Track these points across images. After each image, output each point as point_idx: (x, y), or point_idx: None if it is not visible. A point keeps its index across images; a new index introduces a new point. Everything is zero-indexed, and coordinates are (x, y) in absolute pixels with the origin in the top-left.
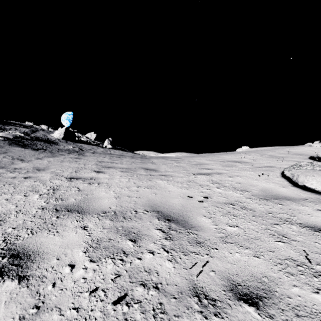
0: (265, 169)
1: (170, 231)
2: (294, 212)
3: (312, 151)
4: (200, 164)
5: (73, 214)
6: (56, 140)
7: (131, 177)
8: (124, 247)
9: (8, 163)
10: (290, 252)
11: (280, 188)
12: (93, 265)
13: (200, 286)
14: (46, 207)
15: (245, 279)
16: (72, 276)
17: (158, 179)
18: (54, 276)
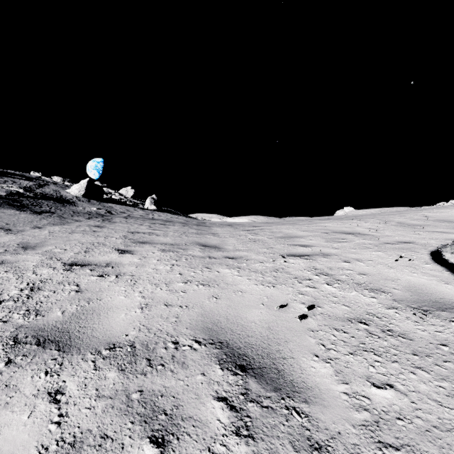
0: (399, 246)
1: (247, 405)
2: None
3: None
4: (290, 236)
5: (46, 352)
6: (73, 198)
7: (177, 261)
8: None
9: None
10: None
11: (441, 285)
12: None
13: None
14: None
15: None
16: None
17: (223, 266)
18: None
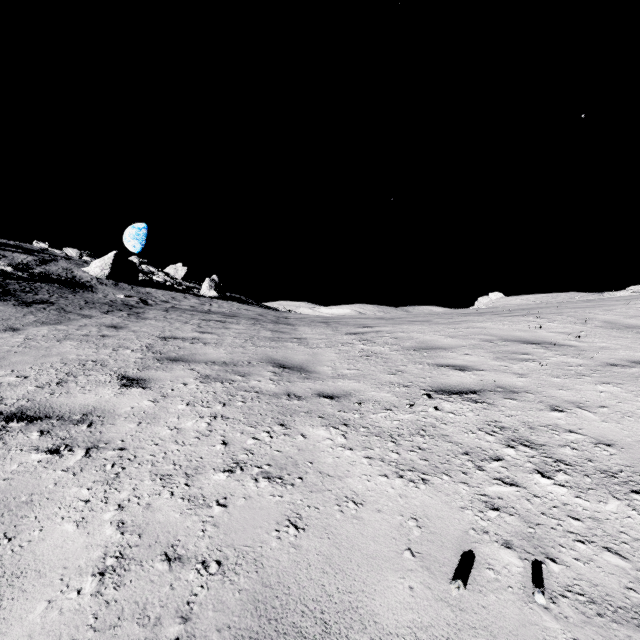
0: (639, 372)
1: None
2: None
3: None
4: (430, 347)
5: None
6: (92, 280)
7: (224, 407)
8: None
9: None
10: None
11: None
12: None
13: None
14: None
15: None
16: None
17: (313, 421)
18: None
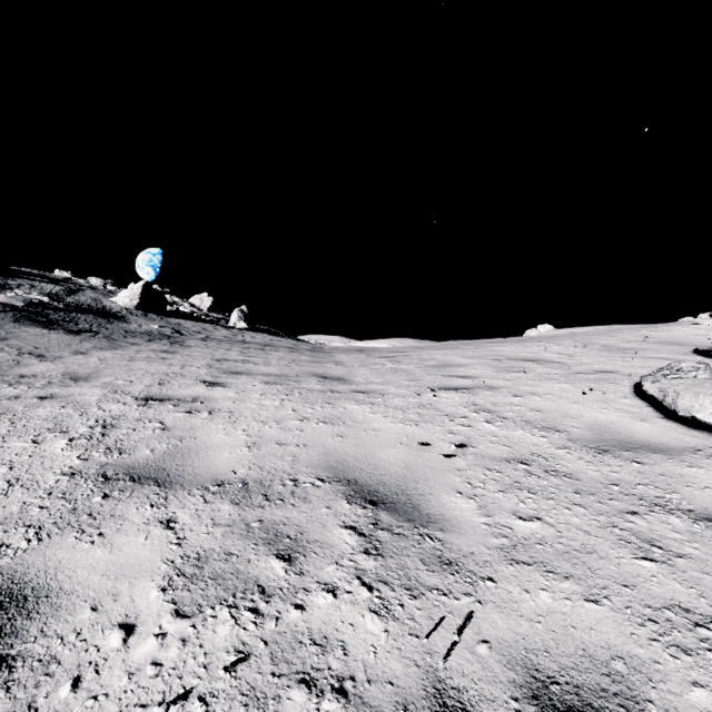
0: (595, 377)
1: (377, 532)
2: (673, 482)
3: (700, 335)
4: (447, 365)
5: (145, 488)
6: (122, 310)
7: (288, 396)
8: (263, 575)
9: (7, 363)
10: (674, 588)
11: (634, 422)
12: (181, 625)
13: (453, 685)
14: (81, 471)
15: (568, 664)
16: (126, 656)
17: (350, 402)
18: (80, 657)
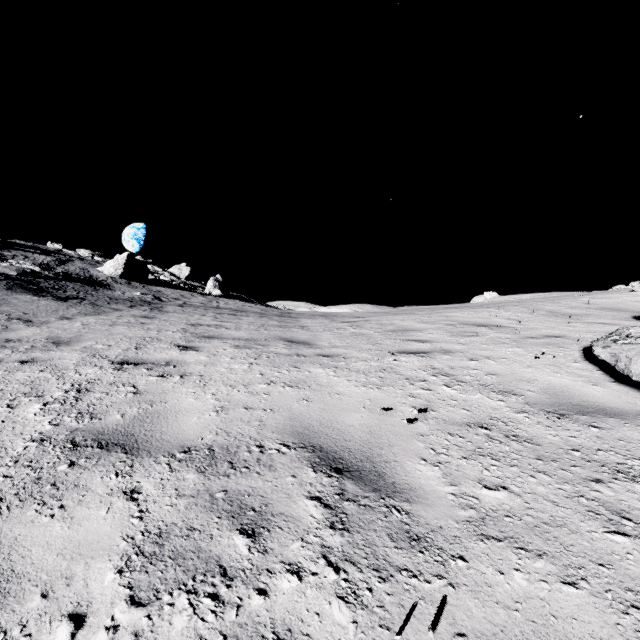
0: (544, 341)
1: (343, 503)
2: (632, 447)
3: (638, 302)
4: (404, 330)
5: (112, 455)
6: (108, 279)
7: (256, 360)
8: (225, 554)
9: None
10: None
11: (587, 386)
12: (135, 615)
13: None
14: (50, 437)
15: None
16: None
17: (315, 366)
18: None
